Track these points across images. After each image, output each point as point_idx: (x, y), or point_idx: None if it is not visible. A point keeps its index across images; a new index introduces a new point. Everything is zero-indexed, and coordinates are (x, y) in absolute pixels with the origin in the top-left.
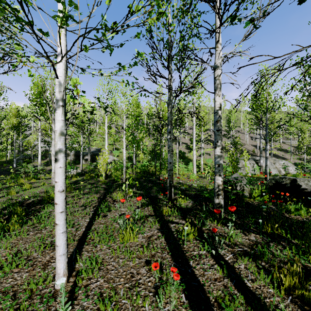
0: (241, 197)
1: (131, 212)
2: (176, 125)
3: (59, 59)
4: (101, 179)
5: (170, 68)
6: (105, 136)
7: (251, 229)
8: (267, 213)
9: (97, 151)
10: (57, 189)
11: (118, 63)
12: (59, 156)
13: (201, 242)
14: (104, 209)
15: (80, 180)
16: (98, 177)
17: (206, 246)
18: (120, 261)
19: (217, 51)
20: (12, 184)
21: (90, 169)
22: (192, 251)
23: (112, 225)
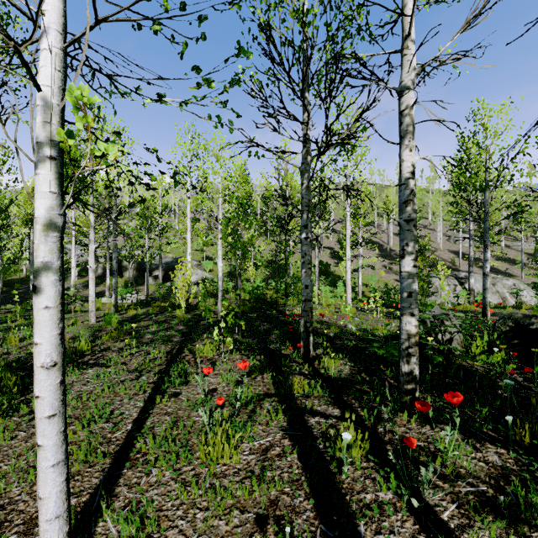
0: (447, 354)
1: (230, 386)
2: (315, 214)
3: (43, 43)
4: (178, 313)
5: (306, 101)
6: (187, 235)
7: (485, 432)
8: (510, 391)
9: (175, 262)
10: (39, 361)
11: (193, 66)
12: (43, 281)
13: (380, 466)
14: (175, 380)
15: (141, 314)
16: (175, 308)
17: (393, 481)
18: (198, 518)
19: (406, 56)
20: (20, 322)
21: (162, 293)
22: (360, 492)
23: (187, 418)
